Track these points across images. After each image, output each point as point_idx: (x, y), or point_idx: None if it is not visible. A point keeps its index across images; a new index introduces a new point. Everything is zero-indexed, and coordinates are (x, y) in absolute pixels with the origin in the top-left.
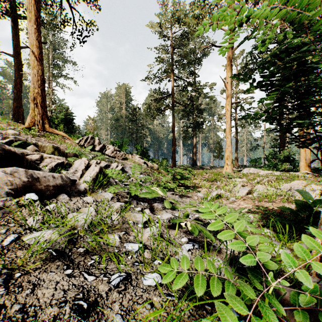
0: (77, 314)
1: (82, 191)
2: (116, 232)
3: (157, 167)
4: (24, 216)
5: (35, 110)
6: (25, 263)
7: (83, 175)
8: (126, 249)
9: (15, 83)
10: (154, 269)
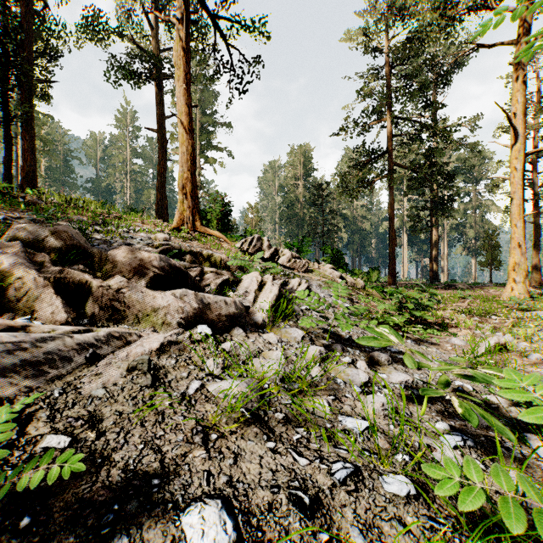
0: (298, 509)
1: (260, 325)
2: (322, 395)
3: (363, 285)
4: (200, 356)
5: (185, 203)
6: (218, 422)
7: (256, 299)
8: (344, 426)
9: (158, 167)
10: (397, 468)
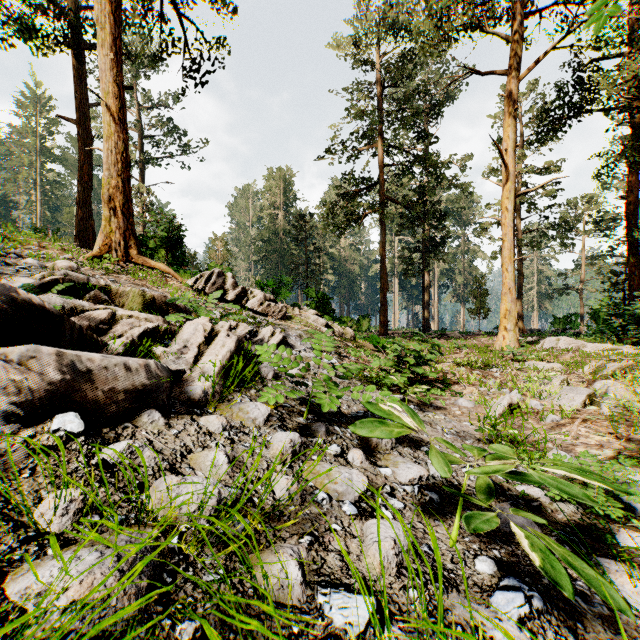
0: None
1: (196, 401)
2: (288, 538)
3: (353, 335)
4: (39, 484)
5: (112, 222)
6: None
7: (200, 358)
8: (326, 623)
9: (80, 174)
10: None
